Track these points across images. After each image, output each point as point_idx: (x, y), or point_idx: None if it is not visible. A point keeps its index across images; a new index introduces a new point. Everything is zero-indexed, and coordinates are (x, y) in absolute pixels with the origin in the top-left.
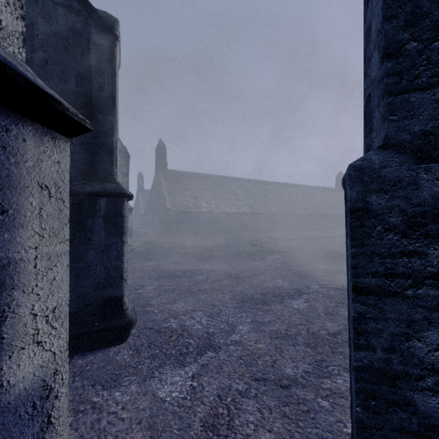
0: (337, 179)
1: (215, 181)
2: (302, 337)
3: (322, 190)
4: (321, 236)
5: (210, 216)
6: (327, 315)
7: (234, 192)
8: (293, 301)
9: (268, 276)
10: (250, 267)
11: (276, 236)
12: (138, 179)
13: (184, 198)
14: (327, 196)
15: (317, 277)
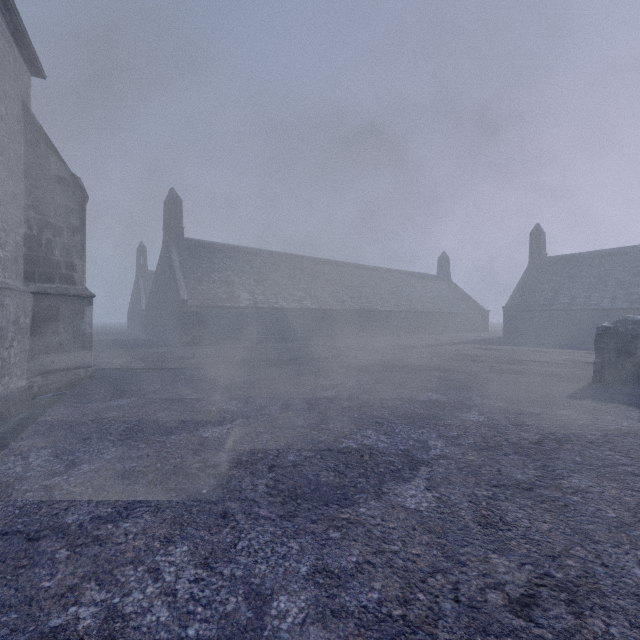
0: (439, 262)
1: (262, 259)
2: (449, 632)
3: (419, 277)
4: (422, 344)
5: (254, 313)
6: (485, 529)
7: (292, 277)
8: (403, 487)
9: (348, 421)
10: (314, 404)
11: (356, 344)
12: (137, 254)
13: (211, 284)
14: (427, 286)
15: (435, 420)
